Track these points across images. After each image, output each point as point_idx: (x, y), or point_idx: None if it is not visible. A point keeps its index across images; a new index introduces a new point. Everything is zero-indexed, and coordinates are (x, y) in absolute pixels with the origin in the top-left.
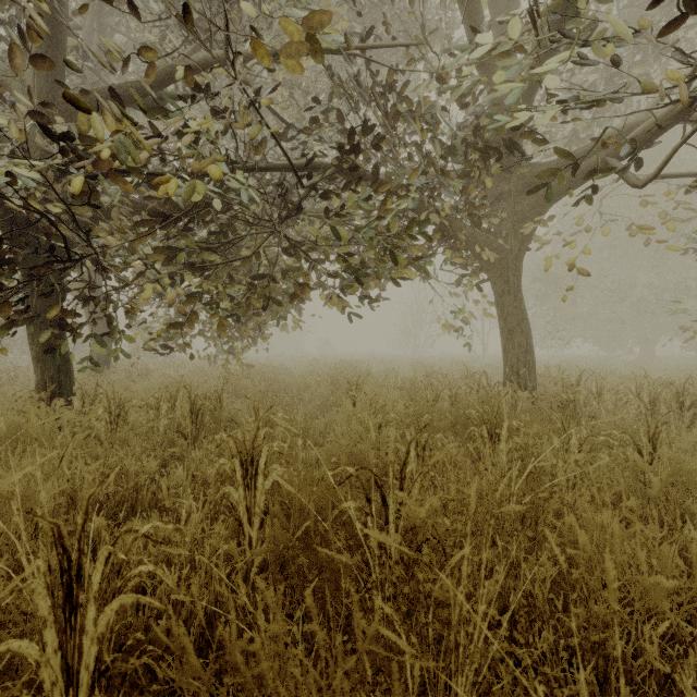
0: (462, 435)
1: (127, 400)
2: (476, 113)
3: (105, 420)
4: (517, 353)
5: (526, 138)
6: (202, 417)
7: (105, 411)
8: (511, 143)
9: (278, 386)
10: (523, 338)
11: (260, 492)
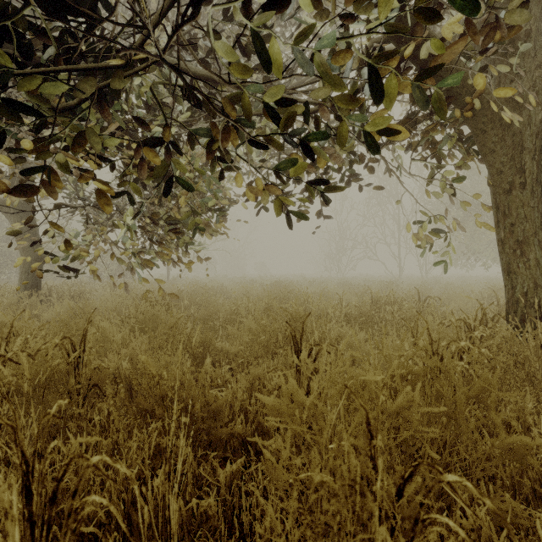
0: None
1: None
2: None
3: None
4: (535, 275)
5: None
6: None
7: None
8: None
9: (204, 311)
10: (541, 252)
11: None
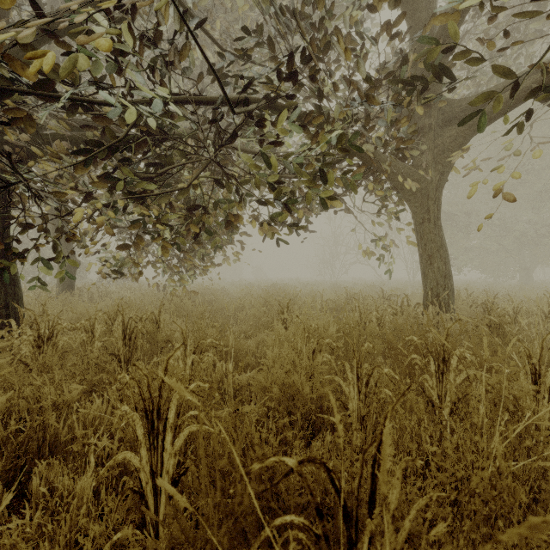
0: (396, 359)
1: (57, 323)
2: (399, 52)
3: (30, 345)
4: (437, 277)
5: (461, 57)
6: (134, 340)
7: (30, 335)
8: (443, 65)
9: (217, 306)
10: (442, 263)
11: (169, 454)
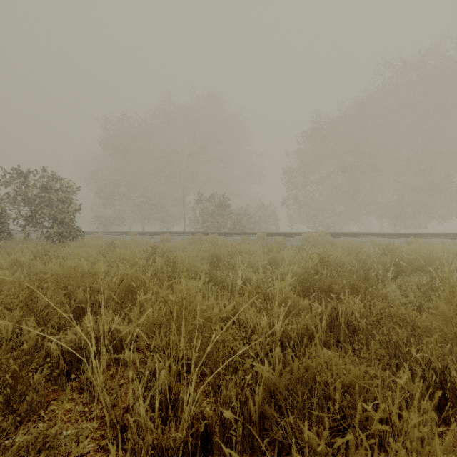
0: None
1: None
2: None
3: None
4: None
5: None
6: None
7: None
8: None
9: None
10: None
11: None
